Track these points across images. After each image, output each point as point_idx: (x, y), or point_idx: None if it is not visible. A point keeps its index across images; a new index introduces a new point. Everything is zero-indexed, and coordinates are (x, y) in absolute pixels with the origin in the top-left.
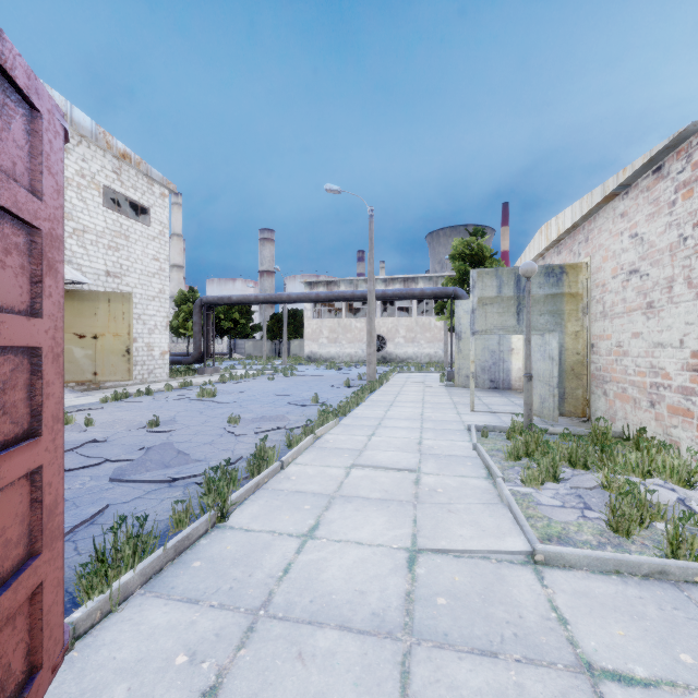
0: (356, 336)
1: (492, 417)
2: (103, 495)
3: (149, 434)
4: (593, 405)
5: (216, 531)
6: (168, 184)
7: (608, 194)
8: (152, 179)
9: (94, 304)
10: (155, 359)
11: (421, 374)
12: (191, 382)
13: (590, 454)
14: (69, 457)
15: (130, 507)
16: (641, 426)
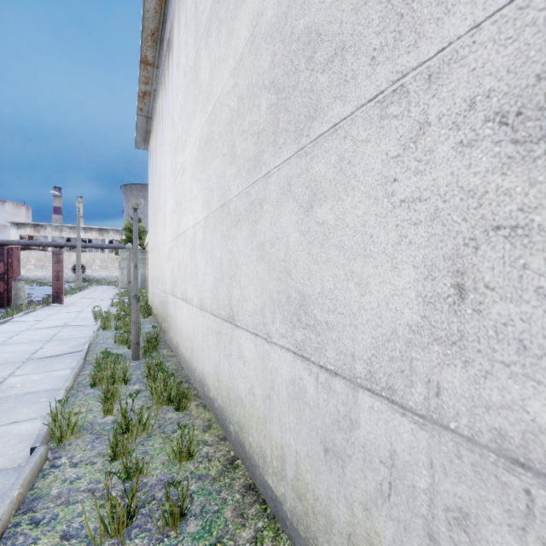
0: None
1: None
2: None
3: None
4: None
5: None
6: None
7: None
8: None
9: None
10: None
11: (109, 286)
12: None
13: None
14: None
15: None
16: None
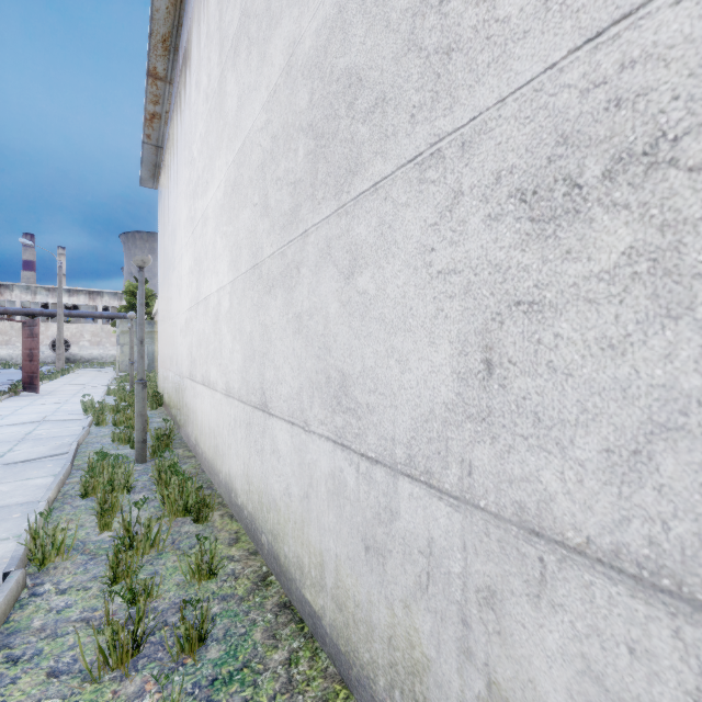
0: None
1: None
2: None
3: None
4: None
5: None
6: None
7: None
8: None
9: None
10: None
11: (103, 368)
12: None
13: None
14: None
15: None
16: None
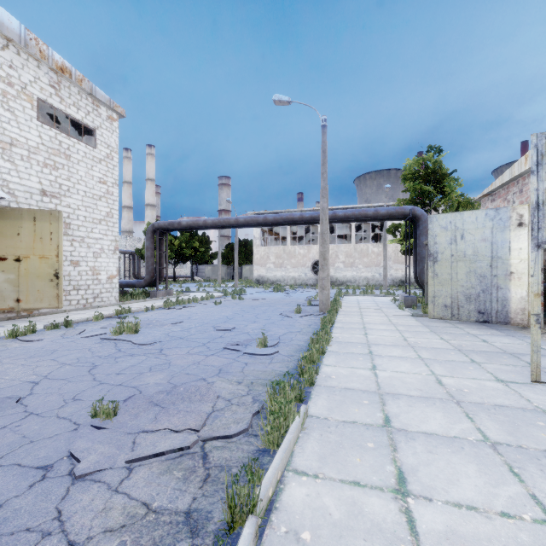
0: (299, 261)
1: None
2: None
3: None
4: None
5: None
6: (115, 107)
7: None
8: (97, 100)
9: (16, 223)
10: (101, 283)
11: (368, 298)
12: (129, 308)
13: None
14: None
15: None
16: None
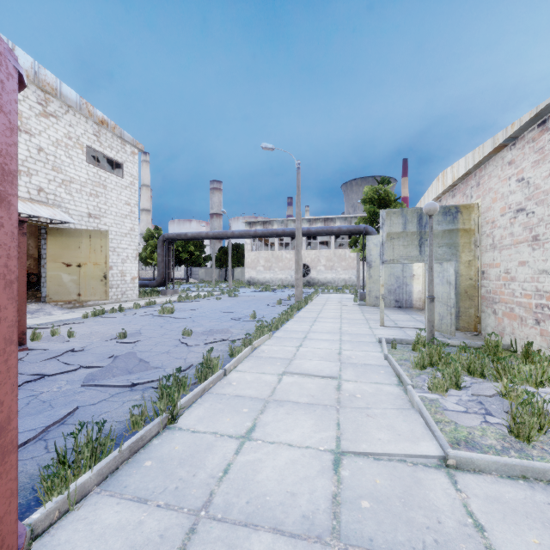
0: (286, 265)
1: (398, 331)
2: (75, 398)
3: (118, 344)
4: (484, 321)
5: (167, 432)
6: (137, 145)
7: (497, 146)
8: (124, 140)
9: (78, 240)
10: (127, 283)
11: (338, 295)
12: (155, 301)
13: (486, 365)
14: (51, 364)
15: (96, 409)
16: (527, 341)
